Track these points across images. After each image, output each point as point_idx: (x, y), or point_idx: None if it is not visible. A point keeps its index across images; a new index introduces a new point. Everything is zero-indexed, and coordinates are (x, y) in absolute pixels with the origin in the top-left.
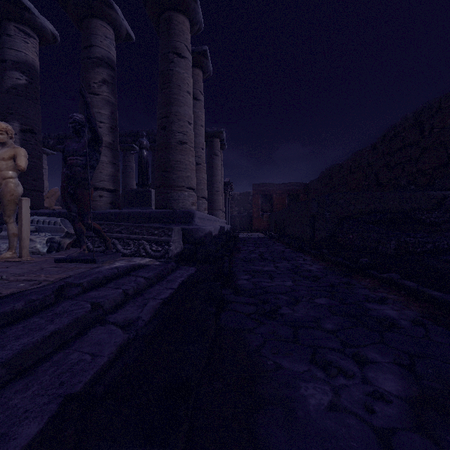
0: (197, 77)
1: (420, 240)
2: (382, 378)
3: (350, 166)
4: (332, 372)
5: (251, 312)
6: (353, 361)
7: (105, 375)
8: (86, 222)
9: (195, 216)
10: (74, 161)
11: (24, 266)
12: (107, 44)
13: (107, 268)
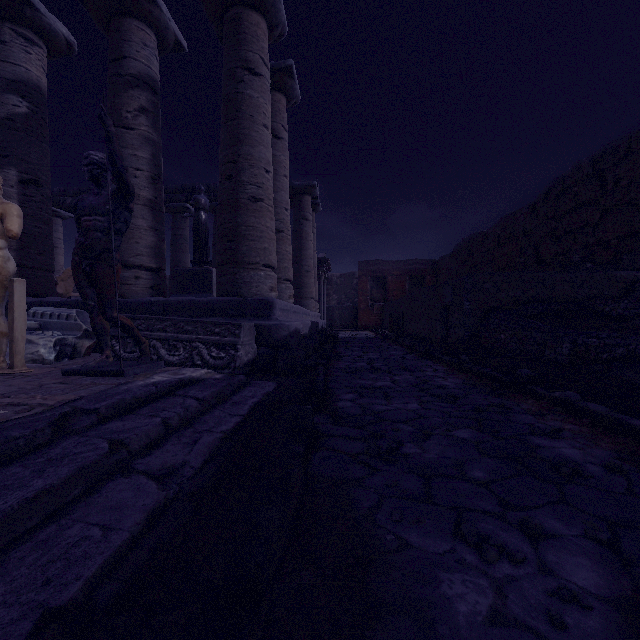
0: (279, 105)
1: (607, 342)
2: (571, 564)
3: (498, 236)
4: (490, 554)
5: (358, 452)
6: (521, 533)
7: (123, 563)
8: (110, 315)
9: (275, 307)
10: (91, 223)
11: (14, 381)
12: (147, 55)
13: (140, 384)
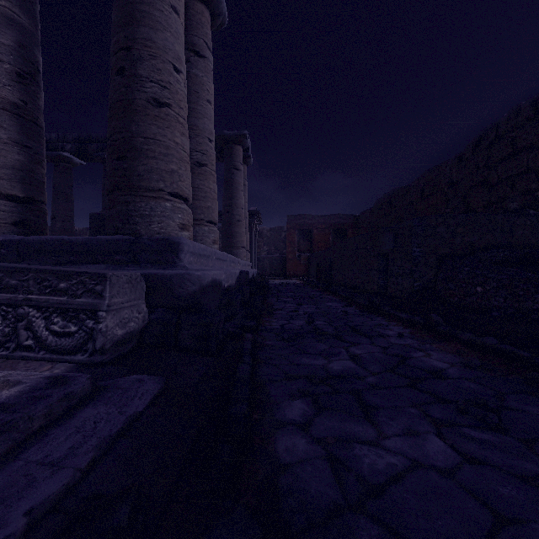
0: (201, 18)
1: None
2: None
3: (421, 189)
4: None
5: None
6: None
7: None
8: None
9: (182, 250)
10: None
11: None
12: None
13: None
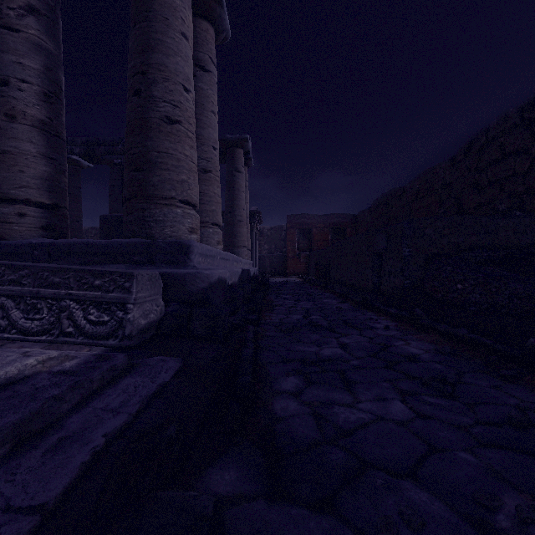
0: (206, 35)
1: None
2: None
3: (417, 190)
4: None
5: None
6: None
7: None
8: None
9: (193, 251)
10: None
11: None
12: None
13: None
